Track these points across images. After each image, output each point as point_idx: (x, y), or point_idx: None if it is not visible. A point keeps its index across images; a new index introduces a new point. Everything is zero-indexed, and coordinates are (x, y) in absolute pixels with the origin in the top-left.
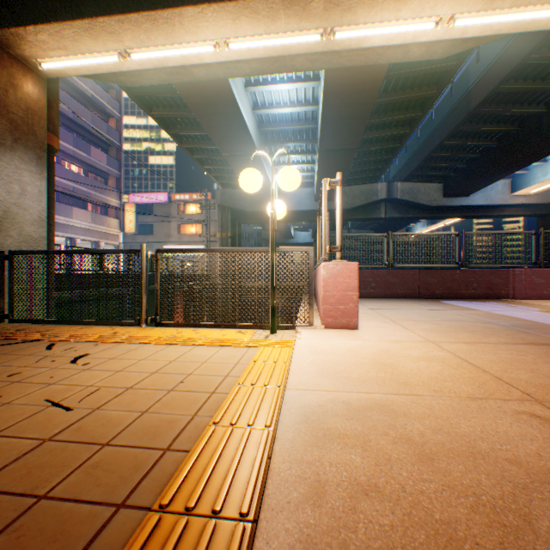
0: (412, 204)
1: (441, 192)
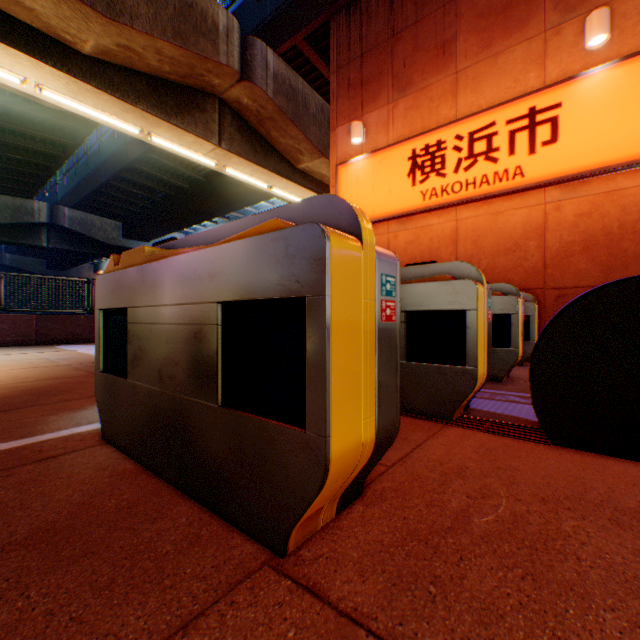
0: (87, 237)
1: (122, 231)
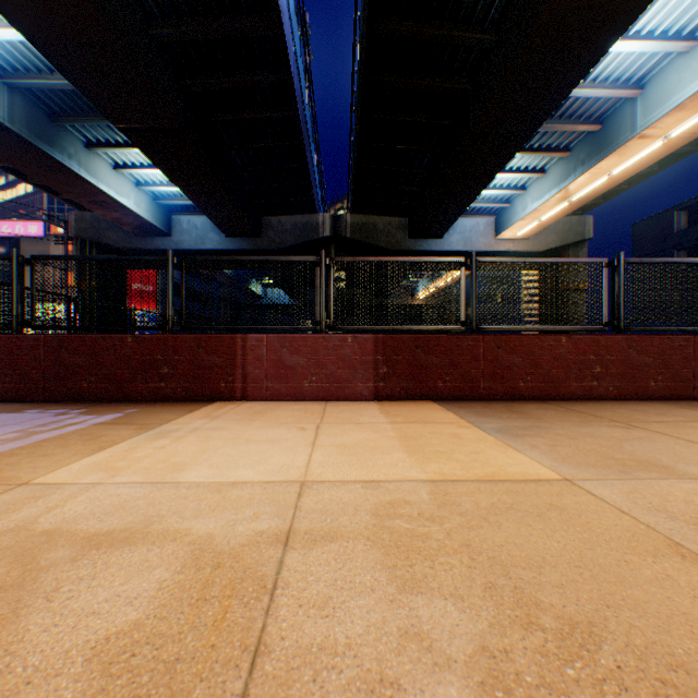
0: (368, 246)
1: (406, 230)
